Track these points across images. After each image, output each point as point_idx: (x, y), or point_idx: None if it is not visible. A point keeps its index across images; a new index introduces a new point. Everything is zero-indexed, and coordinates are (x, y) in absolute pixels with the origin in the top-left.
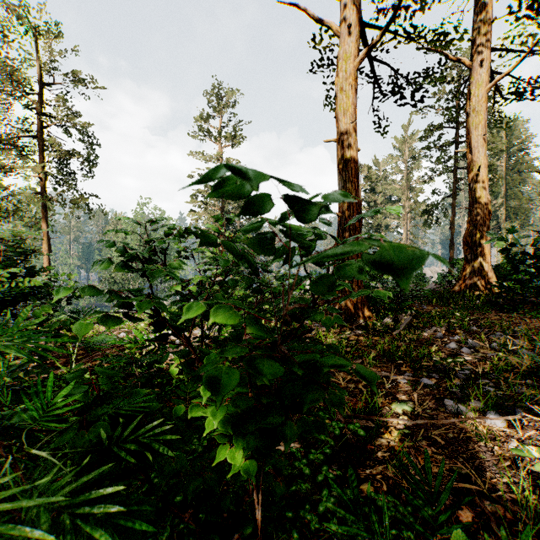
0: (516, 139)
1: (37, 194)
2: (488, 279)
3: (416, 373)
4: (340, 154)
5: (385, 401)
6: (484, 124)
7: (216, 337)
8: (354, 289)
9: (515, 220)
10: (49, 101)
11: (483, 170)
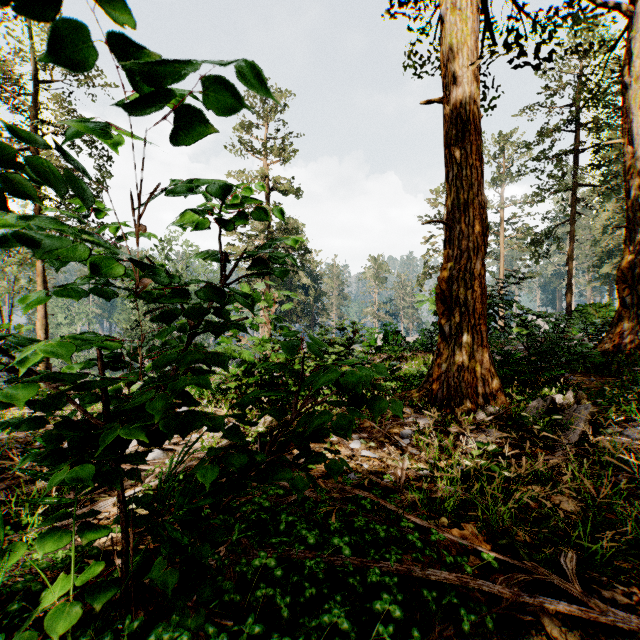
0: None
1: None
2: None
3: None
4: (451, 120)
5: None
6: None
7: (160, 534)
8: (476, 352)
9: None
10: (47, 105)
11: None
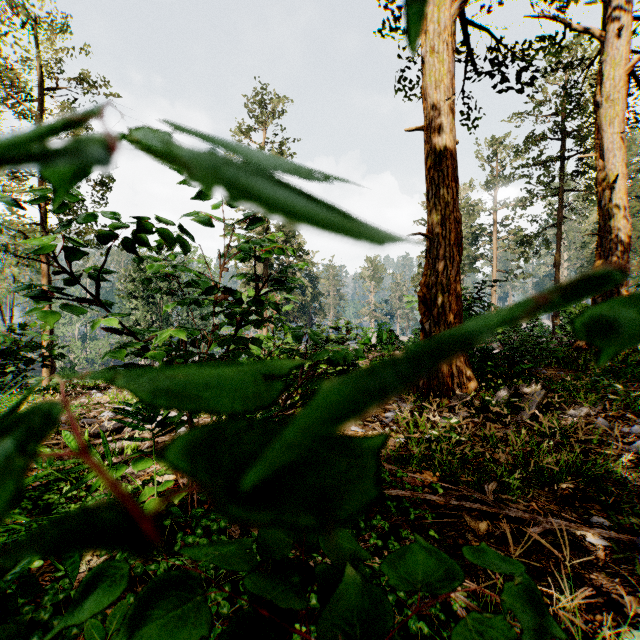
0: (634, 156)
1: (32, 224)
2: None
3: (614, 517)
4: (430, 146)
5: (593, 615)
6: (621, 118)
7: None
8: None
9: (632, 258)
10: (51, 110)
11: (620, 181)
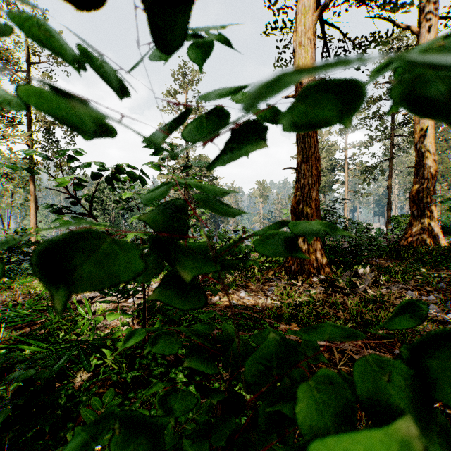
0: None
1: (24, 158)
2: (434, 234)
3: None
4: None
5: None
6: None
7: (161, 308)
8: (313, 244)
9: (442, 182)
10: None
11: (430, 130)
